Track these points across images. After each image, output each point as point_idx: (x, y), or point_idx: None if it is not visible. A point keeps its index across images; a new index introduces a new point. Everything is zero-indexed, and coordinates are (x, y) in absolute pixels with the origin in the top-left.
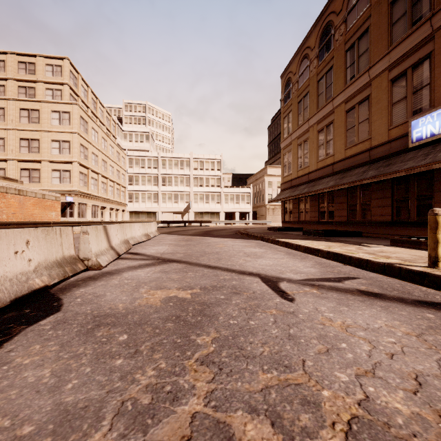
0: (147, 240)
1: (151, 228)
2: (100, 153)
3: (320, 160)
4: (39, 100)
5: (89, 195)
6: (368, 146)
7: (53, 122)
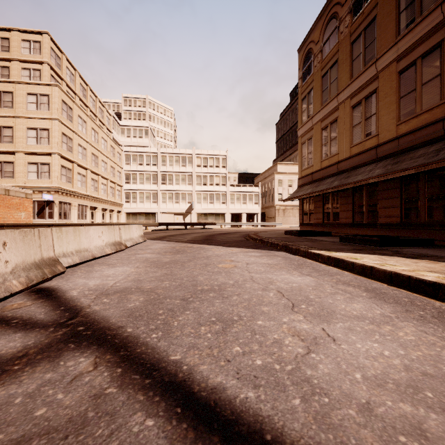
0: (115, 252)
1: (130, 233)
2: (89, 146)
3: (355, 145)
4: (12, 81)
5: (74, 193)
6: (440, 114)
7: (29, 107)
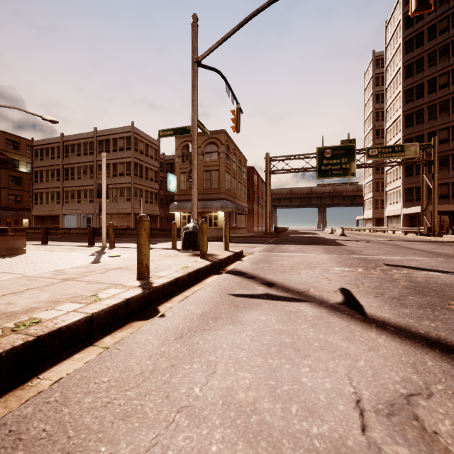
0: None
1: None
2: None
3: None
4: None
5: None
6: None
7: None
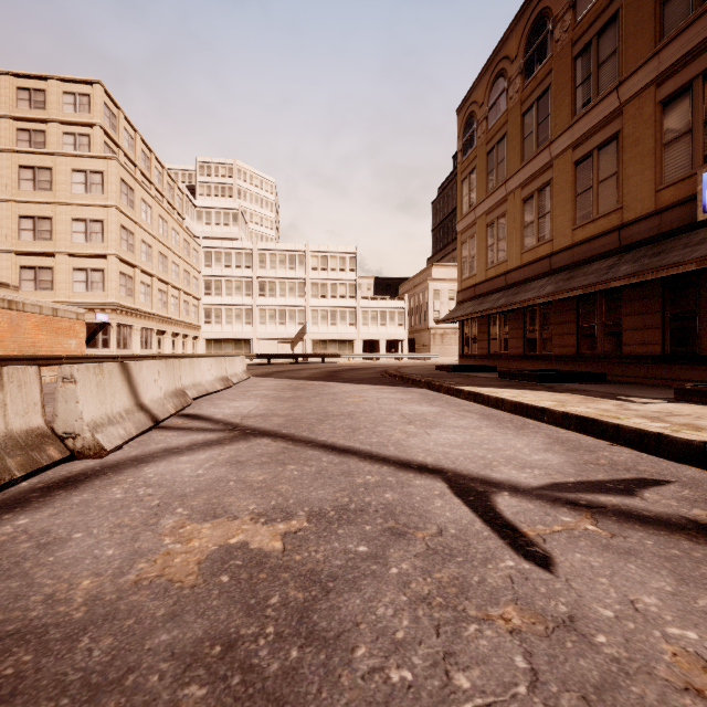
0: (224, 389)
1: (234, 367)
2: (155, 241)
3: (526, 250)
4: (52, 152)
5: (137, 311)
6: (616, 222)
7: (75, 189)
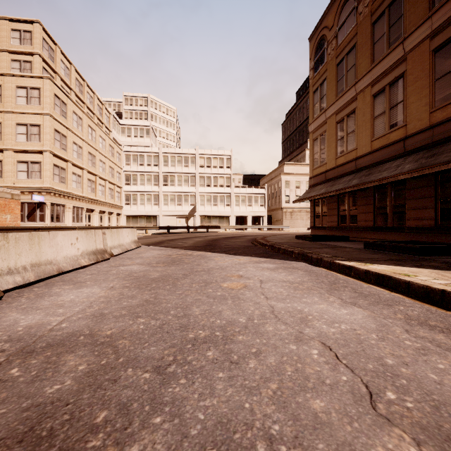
0: (96, 263)
1: (119, 238)
2: (85, 144)
3: (376, 138)
4: (0, 73)
5: (69, 194)
6: None
7: (18, 101)
